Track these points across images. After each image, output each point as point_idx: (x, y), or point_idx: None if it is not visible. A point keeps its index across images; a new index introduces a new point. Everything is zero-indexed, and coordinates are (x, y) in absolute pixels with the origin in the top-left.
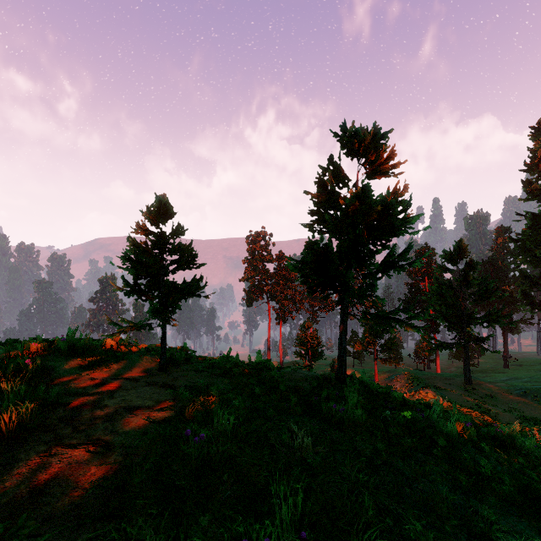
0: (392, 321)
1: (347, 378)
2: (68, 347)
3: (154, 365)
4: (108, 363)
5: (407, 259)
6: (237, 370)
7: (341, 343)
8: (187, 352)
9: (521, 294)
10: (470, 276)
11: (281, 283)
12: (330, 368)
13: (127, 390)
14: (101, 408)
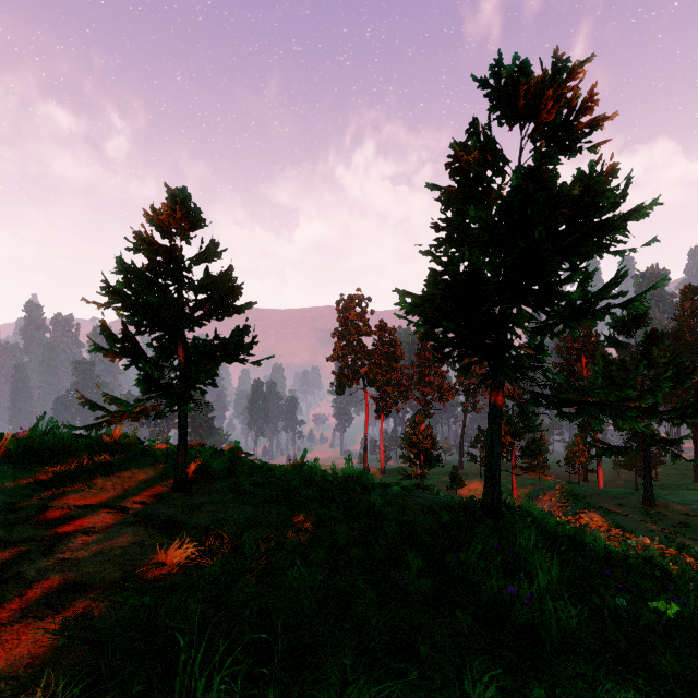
0: (592, 409)
1: (513, 515)
2: (27, 448)
3: (172, 479)
4: (89, 477)
5: (620, 294)
6: (308, 493)
7: (491, 447)
8: (238, 456)
9: None
10: (653, 352)
11: (382, 363)
12: (450, 479)
13: (89, 533)
14: (1, 584)
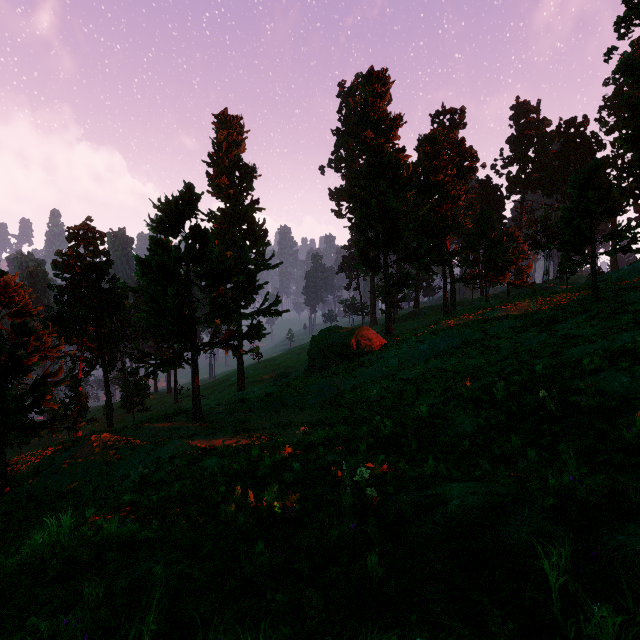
0: None
1: None
2: None
3: None
4: None
5: None
6: None
7: None
8: None
9: (210, 303)
10: (210, 241)
11: None
12: None
13: None
14: None
